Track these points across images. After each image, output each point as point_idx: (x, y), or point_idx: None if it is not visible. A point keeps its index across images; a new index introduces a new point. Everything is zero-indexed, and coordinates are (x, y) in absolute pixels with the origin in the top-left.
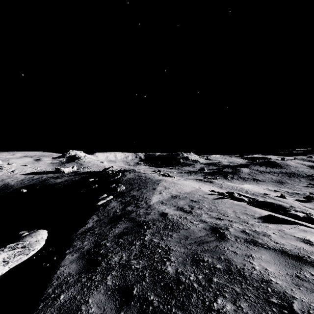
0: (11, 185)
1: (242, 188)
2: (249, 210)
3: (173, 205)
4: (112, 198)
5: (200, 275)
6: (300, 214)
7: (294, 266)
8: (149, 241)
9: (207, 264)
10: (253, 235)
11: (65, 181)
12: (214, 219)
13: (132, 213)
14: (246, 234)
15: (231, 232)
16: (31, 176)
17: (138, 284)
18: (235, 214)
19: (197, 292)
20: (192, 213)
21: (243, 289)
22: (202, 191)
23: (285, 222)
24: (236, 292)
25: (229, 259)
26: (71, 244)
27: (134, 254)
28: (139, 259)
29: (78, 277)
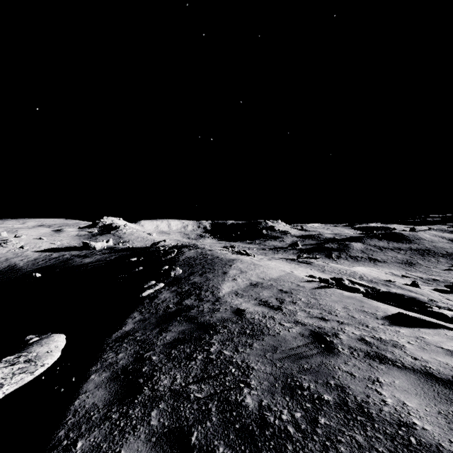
0: (18, 267)
1: (354, 272)
2: (368, 306)
3: (253, 297)
4: (162, 286)
5: (298, 412)
6: (447, 313)
7: (448, 398)
8: (217, 353)
9: (309, 393)
10: (378, 345)
11: (96, 262)
12: (316, 319)
13: (192, 309)
14: (366, 344)
15: (343, 341)
16: (48, 254)
17: (199, 426)
18: (346, 312)
19: (295, 442)
20: (281, 310)
21: (369, 438)
22: (296, 276)
23: (425, 326)
24: (357, 444)
25: (343, 386)
26: (99, 357)
27: (194, 375)
28: (201, 383)
29: (106, 411)
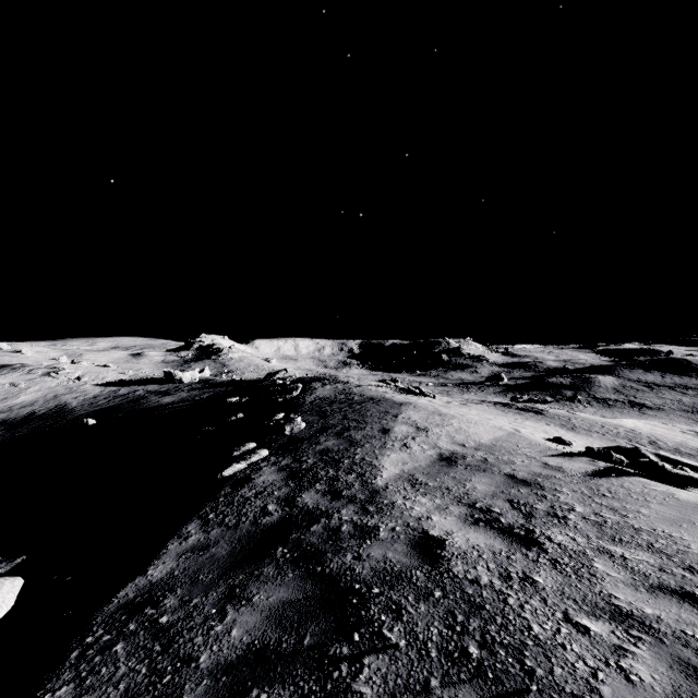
0: (69, 409)
1: (632, 431)
2: None
3: (453, 495)
4: (265, 456)
5: None
6: None
7: None
8: None
9: None
10: None
11: (178, 402)
12: (671, 599)
13: (314, 521)
14: None
15: None
16: (114, 390)
17: None
18: None
19: None
20: (542, 548)
21: None
22: (531, 440)
23: None
24: None
25: None
26: None
27: None
28: None
29: None
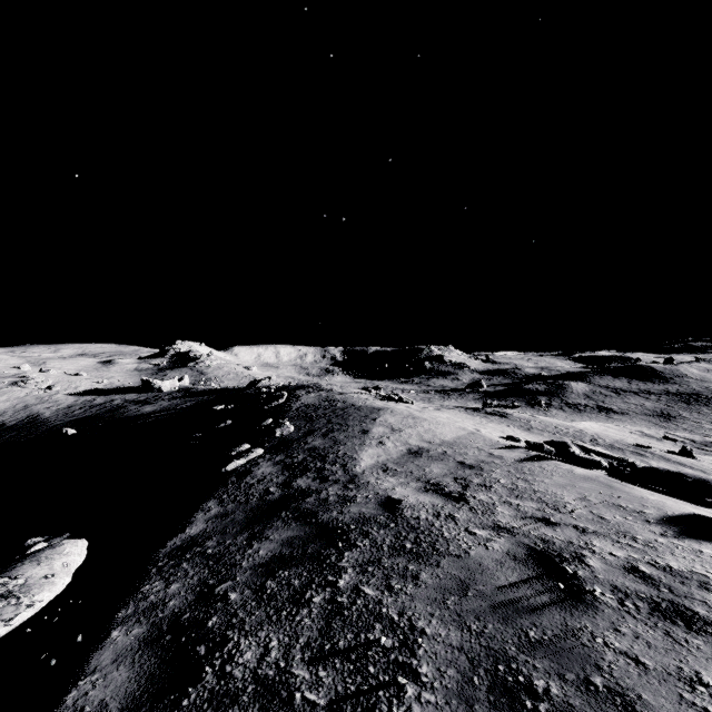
0: (43, 419)
1: (580, 431)
2: (626, 496)
3: (414, 476)
4: (261, 454)
5: None
6: None
7: None
8: (351, 592)
9: (550, 708)
10: (670, 584)
11: (161, 411)
12: (533, 521)
13: (307, 496)
14: (646, 582)
15: (596, 573)
16: (89, 399)
17: None
18: (587, 507)
19: None
20: (466, 502)
21: None
22: (486, 438)
23: None
24: None
25: (625, 694)
26: (136, 589)
27: (305, 643)
28: (318, 663)
29: None
